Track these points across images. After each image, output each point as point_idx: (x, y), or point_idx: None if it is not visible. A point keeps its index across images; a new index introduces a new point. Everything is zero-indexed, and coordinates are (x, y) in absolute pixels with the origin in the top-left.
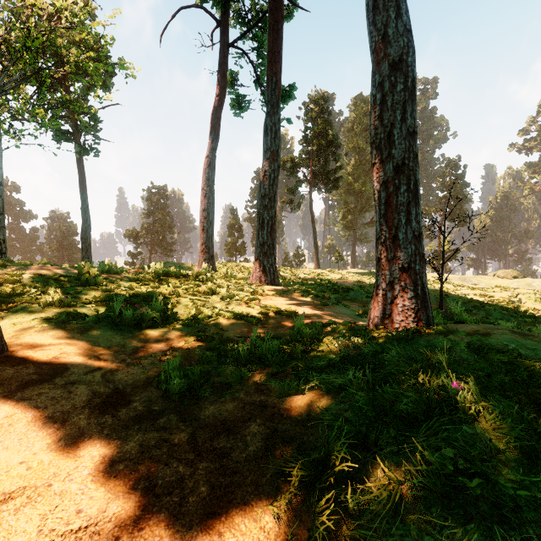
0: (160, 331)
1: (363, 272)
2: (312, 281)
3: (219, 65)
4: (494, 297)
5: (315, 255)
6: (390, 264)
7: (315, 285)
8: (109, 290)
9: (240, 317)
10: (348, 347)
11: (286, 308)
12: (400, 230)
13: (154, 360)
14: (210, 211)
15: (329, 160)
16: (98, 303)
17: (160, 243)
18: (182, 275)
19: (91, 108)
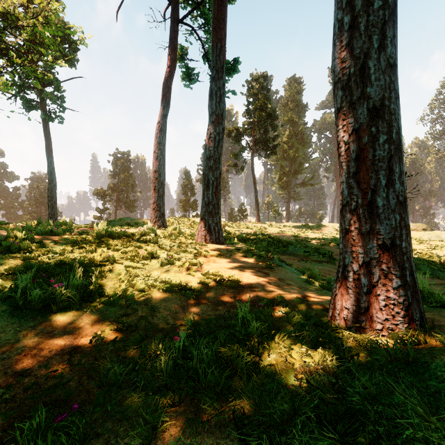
0: (74, 315)
1: (297, 225)
2: (254, 235)
3: (170, 39)
4: (417, 250)
5: (256, 211)
6: (364, 238)
7: (257, 240)
8: (32, 257)
9: (177, 289)
10: (319, 375)
11: (229, 274)
12: (378, 194)
13: (40, 376)
14: (161, 172)
15: (268, 129)
16: (8, 277)
17: (124, 200)
18: (126, 235)
19: (55, 79)
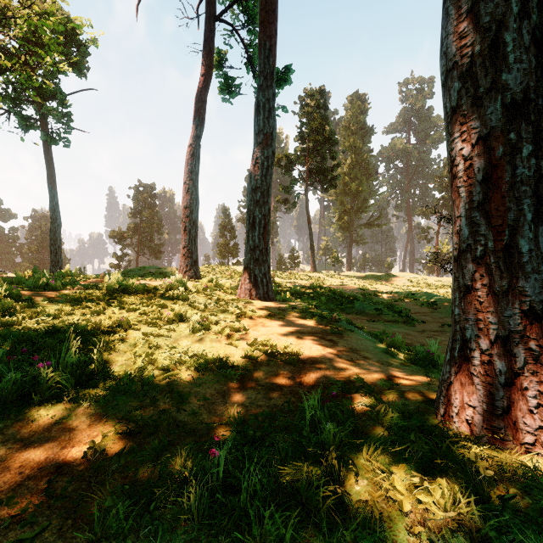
0: (66, 409)
1: (361, 275)
2: (311, 289)
3: (204, 40)
4: None
5: (312, 258)
6: (498, 301)
7: (315, 294)
8: (14, 322)
9: (214, 365)
10: (456, 537)
11: (284, 344)
12: (522, 233)
13: None
14: (193, 209)
15: (326, 157)
16: None
17: (147, 244)
18: (146, 289)
19: (58, 91)
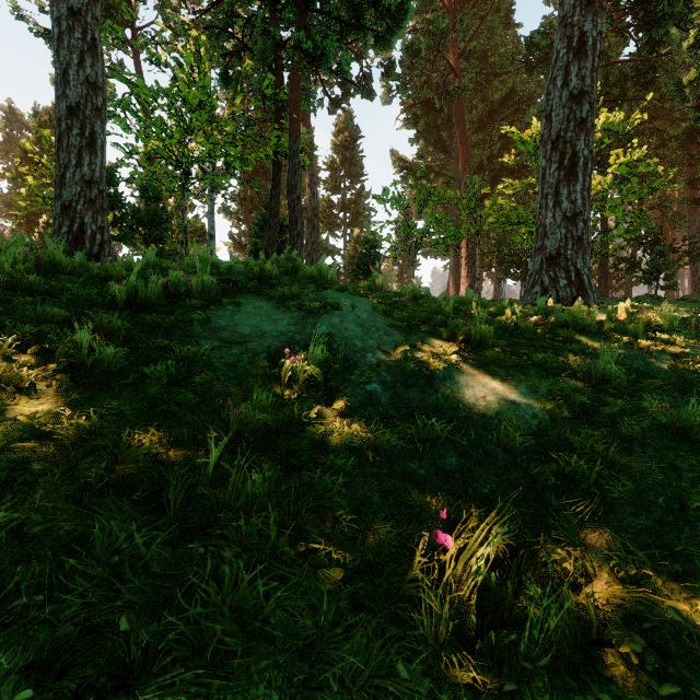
0: None
1: None
2: None
3: None
4: None
5: None
6: None
7: None
8: None
9: None
10: None
11: None
12: None
13: None
14: None
15: None
16: None
17: None
18: None
19: None
